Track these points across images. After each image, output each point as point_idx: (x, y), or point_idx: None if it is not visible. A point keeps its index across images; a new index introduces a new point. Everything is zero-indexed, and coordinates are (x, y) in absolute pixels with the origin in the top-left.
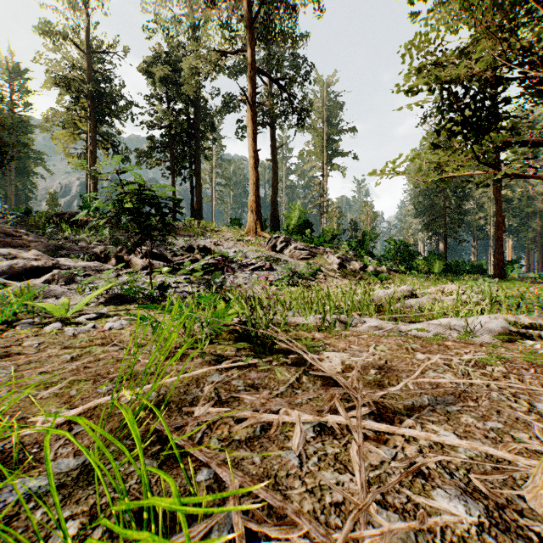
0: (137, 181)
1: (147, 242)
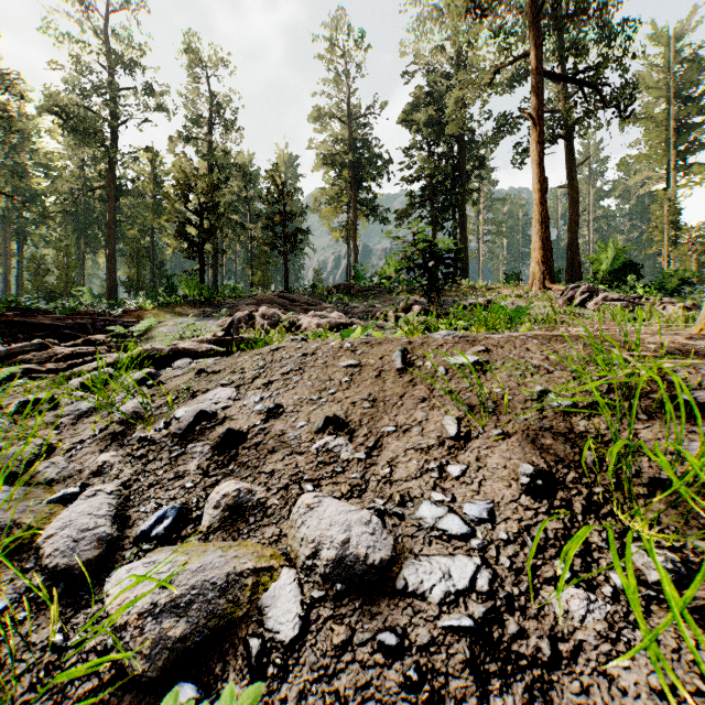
0: (429, 238)
1: None
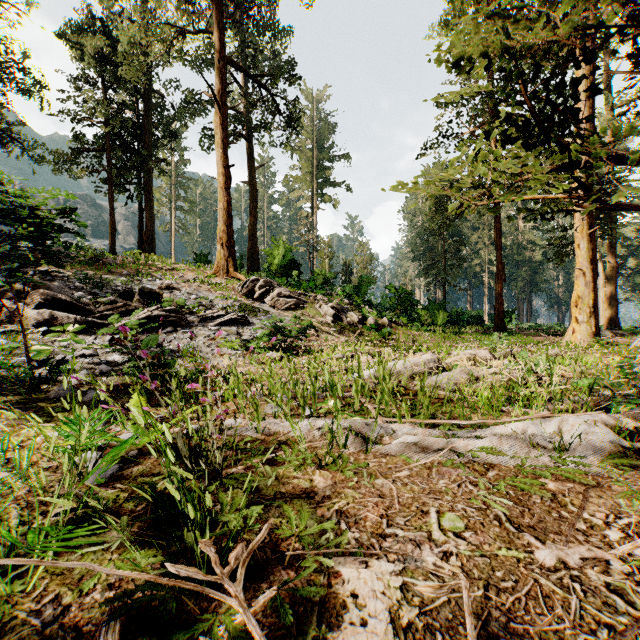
0: None
1: (57, 282)
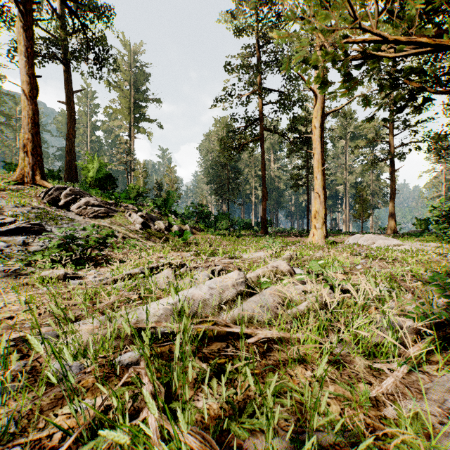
0: None
1: None
